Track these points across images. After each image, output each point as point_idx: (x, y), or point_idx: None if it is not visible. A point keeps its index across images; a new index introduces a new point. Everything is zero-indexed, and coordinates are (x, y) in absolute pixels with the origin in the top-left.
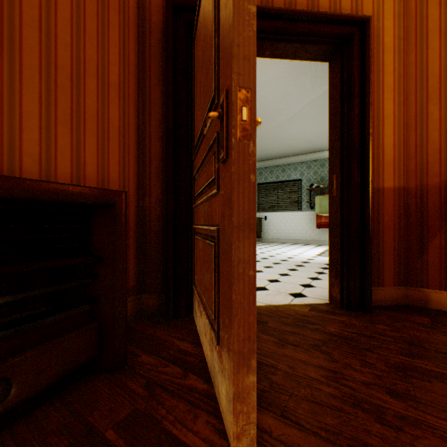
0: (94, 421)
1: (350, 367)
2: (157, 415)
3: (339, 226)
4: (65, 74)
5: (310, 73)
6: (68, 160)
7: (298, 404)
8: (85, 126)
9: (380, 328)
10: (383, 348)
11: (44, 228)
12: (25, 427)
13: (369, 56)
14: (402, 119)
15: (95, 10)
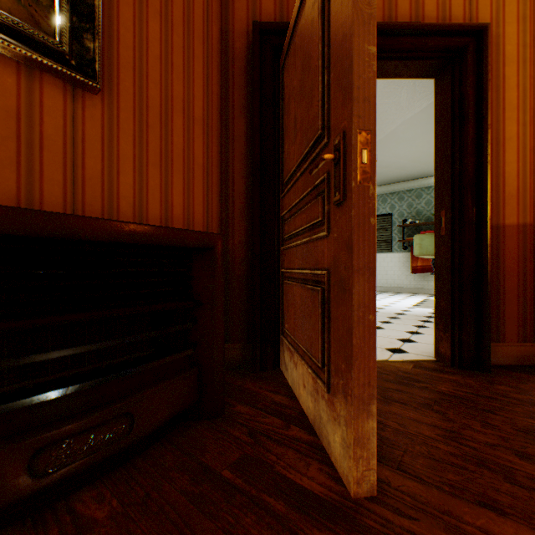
0: (207, 461)
1: (469, 427)
2: (268, 460)
3: (448, 271)
4: (155, 113)
5: (407, 88)
6: (157, 202)
7: (414, 459)
8: (172, 165)
9: (503, 389)
10: (507, 410)
11: (151, 271)
12: (144, 462)
13: (486, 71)
14: (528, 142)
15: (181, 44)
